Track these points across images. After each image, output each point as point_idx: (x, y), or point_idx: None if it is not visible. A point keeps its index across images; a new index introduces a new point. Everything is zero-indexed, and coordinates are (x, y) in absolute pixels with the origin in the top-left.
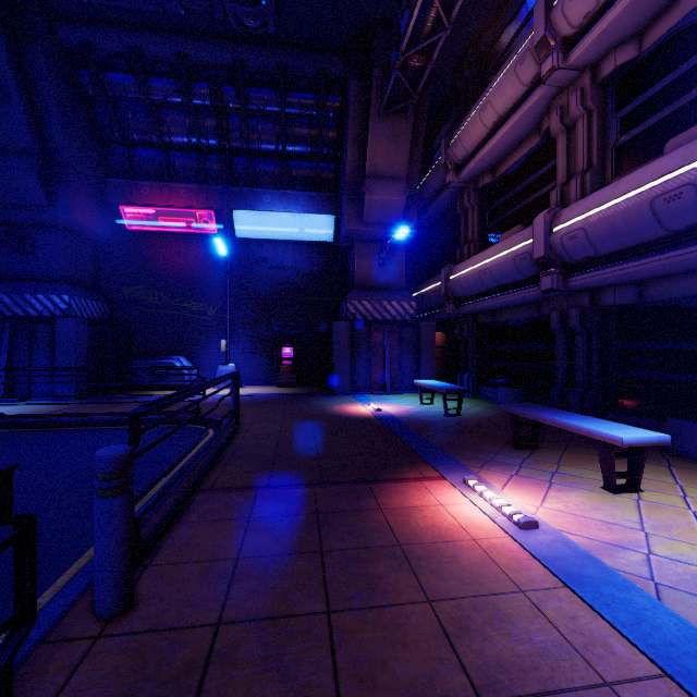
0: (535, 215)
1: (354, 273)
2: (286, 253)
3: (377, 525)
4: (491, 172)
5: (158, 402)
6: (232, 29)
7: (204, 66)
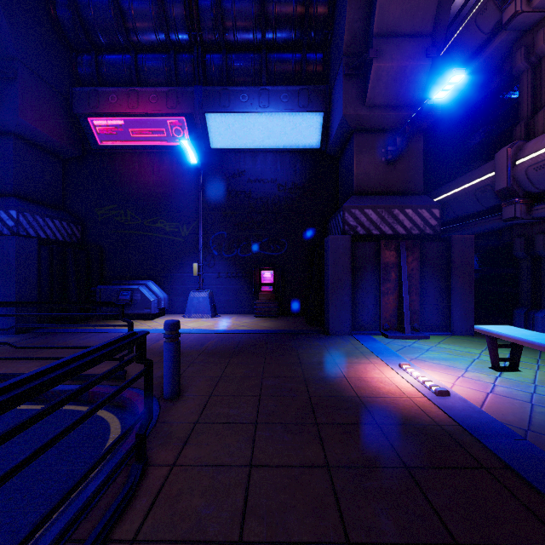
0: None
1: (353, 174)
2: (266, 163)
3: None
4: None
5: None
6: None
7: None
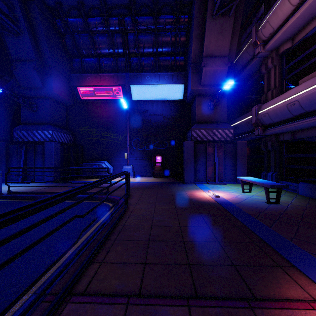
0: None
1: (196, 114)
2: (158, 107)
3: None
4: (291, 40)
5: None
6: None
7: (115, 7)
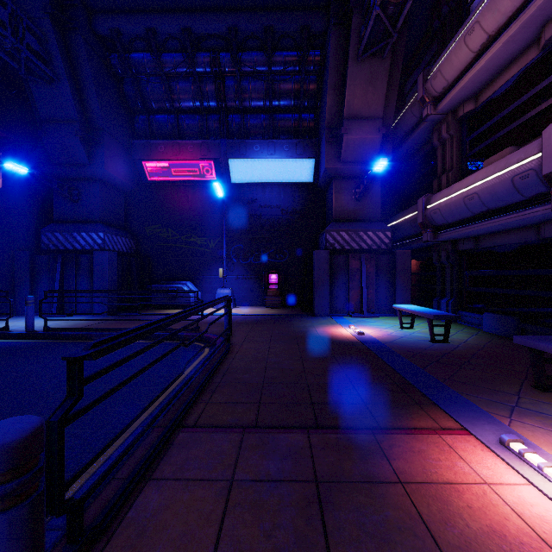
0: (530, 134)
1: (332, 208)
2: (273, 193)
3: (404, 517)
4: (473, 100)
5: (121, 336)
6: (227, 1)
7: (204, 38)
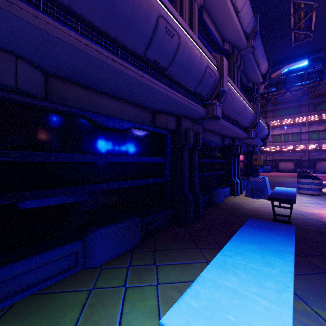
0: None
1: None
2: None
3: None
4: None
5: None
6: None
7: None
